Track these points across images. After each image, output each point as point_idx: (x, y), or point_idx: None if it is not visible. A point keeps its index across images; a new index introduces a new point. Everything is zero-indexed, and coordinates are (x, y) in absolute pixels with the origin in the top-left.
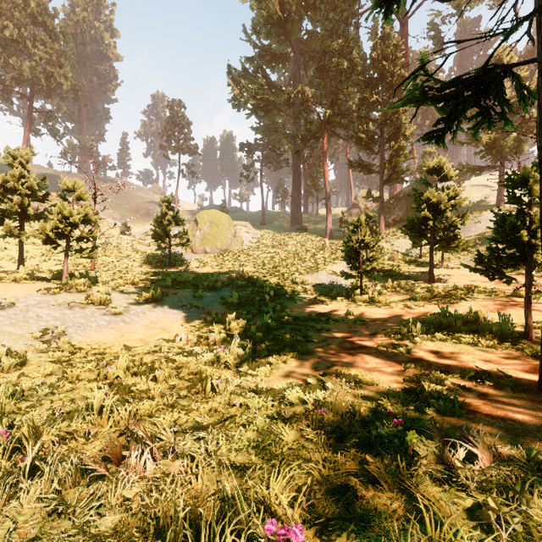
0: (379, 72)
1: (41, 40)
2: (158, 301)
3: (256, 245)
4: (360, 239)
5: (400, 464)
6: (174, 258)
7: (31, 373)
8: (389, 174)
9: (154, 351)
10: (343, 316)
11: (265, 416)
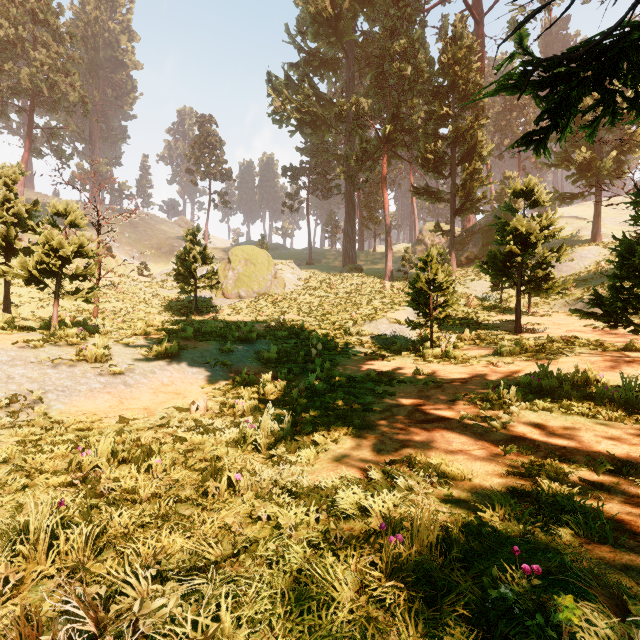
0: (450, 79)
1: (43, 42)
2: (174, 356)
3: (301, 288)
4: (430, 278)
5: None
6: (201, 304)
7: None
8: (462, 203)
9: (160, 425)
10: (410, 376)
11: (304, 544)
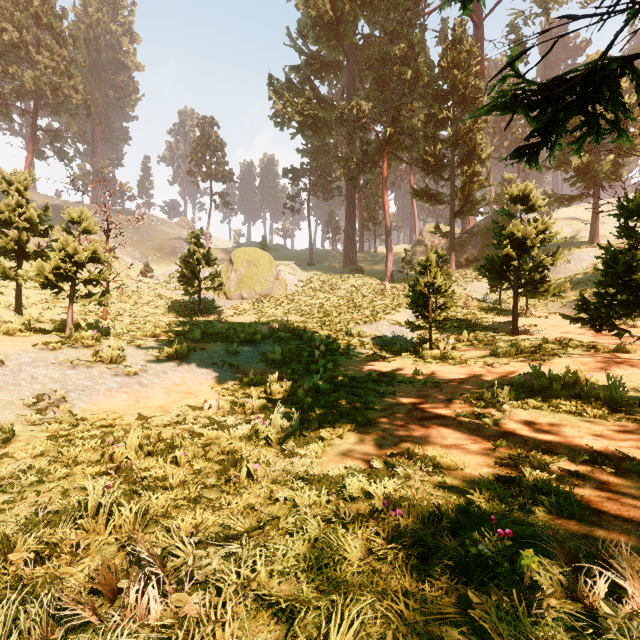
0: (450, 83)
1: (47, 45)
2: (184, 357)
3: (302, 289)
4: (429, 282)
5: (518, 605)
6: (204, 305)
7: (17, 453)
8: (462, 205)
9: (176, 422)
10: (410, 376)
11: (319, 519)
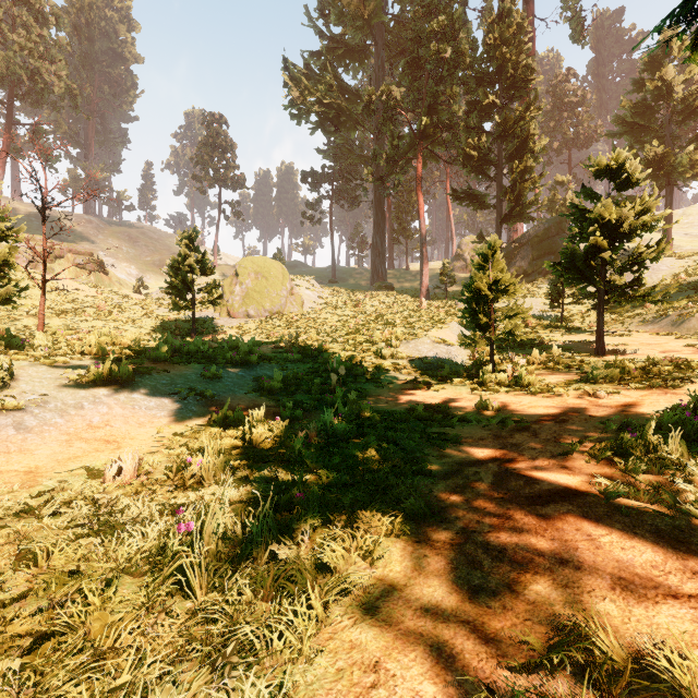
0: (497, 63)
1: (23, 22)
2: (125, 383)
3: (322, 306)
4: (493, 278)
5: None
6: (201, 324)
7: None
8: (511, 208)
9: (25, 511)
10: (473, 411)
11: None
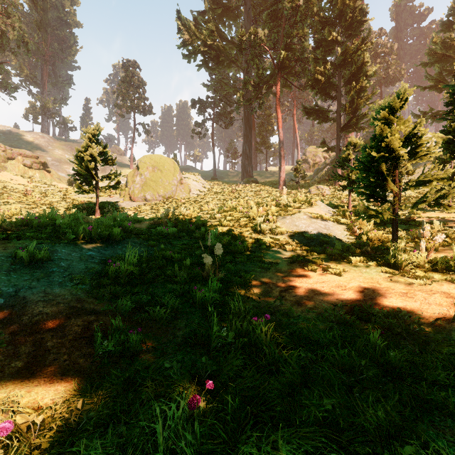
0: (338, 8)
1: None
2: None
3: (205, 193)
4: (406, 134)
5: None
6: (106, 206)
7: None
8: (349, 119)
9: None
10: (454, 329)
11: None
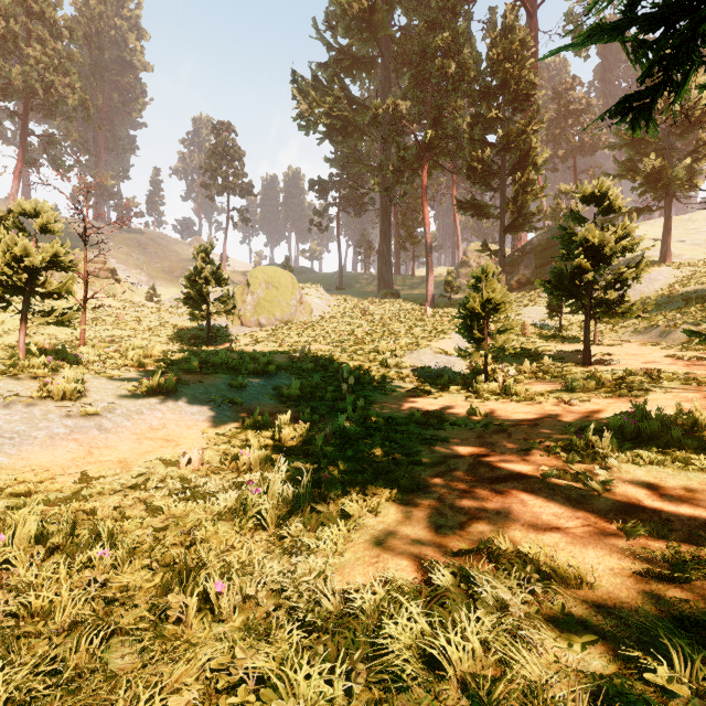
0: (500, 77)
1: (38, 37)
2: (170, 392)
3: (330, 315)
4: (485, 298)
5: None
6: (215, 333)
7: None
8: (514, 218)
9: (133, 486)
10: (464, 416)
11: None
